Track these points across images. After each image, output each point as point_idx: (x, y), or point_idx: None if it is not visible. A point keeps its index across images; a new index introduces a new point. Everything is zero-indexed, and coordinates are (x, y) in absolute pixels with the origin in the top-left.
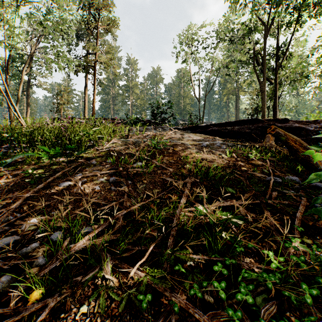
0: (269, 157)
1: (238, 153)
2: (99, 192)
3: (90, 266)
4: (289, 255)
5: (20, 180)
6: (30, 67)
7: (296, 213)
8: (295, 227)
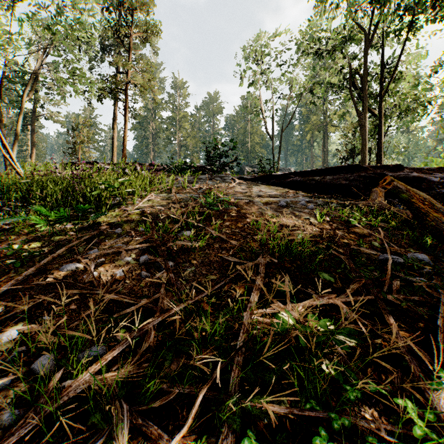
0: (379, 223)
1: (333, 216)
2: (122, 281)
3: (94, 427)
4: (439, 404)
5: (0, 261)
6: (37, 91)
7: (432, 317)
8: (438, 347)
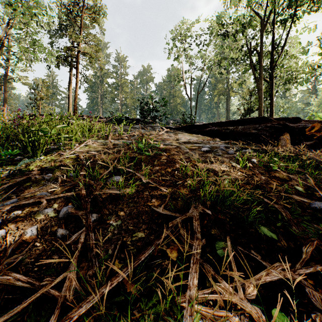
0: (295, 167)
1: (252, 160)
2: (30, 244)
3: None
4: None
5: None
6: (8, 59)
7: None
8: None
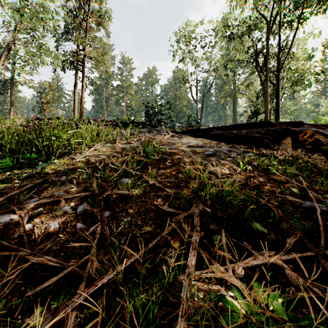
0: (293, 170)
1: (252, 164)
2: (55, 235)
3: None
4: None
5: None
6: (15, 63)
7: None
8: None
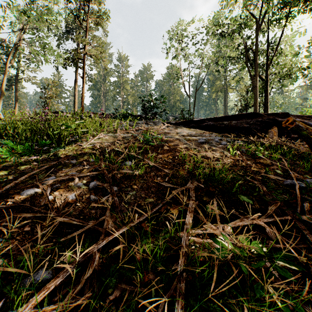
0: (278, 155)
1: (241, 150)
2: (73, 204)
3: None
4: None
5: None
6: (19, 61)
7: None
8: None
